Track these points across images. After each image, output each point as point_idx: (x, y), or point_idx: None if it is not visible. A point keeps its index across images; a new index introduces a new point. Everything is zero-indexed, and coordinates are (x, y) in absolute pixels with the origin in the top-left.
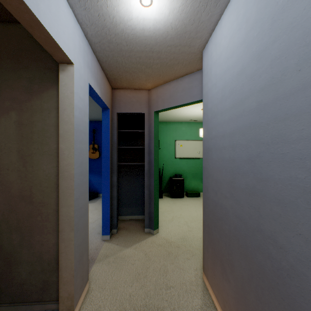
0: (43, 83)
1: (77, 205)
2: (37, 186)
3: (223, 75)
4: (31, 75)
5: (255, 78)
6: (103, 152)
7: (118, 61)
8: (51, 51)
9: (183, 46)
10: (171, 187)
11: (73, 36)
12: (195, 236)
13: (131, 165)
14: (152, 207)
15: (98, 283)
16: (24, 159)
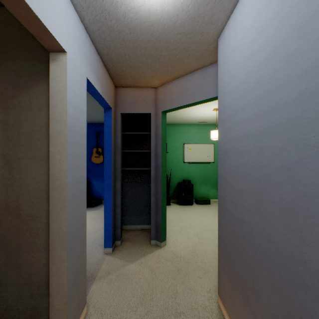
0: (32, 76)
1: (70, 219)
2: (25, 197)
3: (246, 63)
4: (18, 66)
5: (295, 60)
6: (105, 156)
7: (121, 53)
8: (37, 34)
9: (195, 33)
10: (180, 194)
11: (66, 19)
12: (207, 249)
13: (136, 170)
14: (159, 217)
15: (97, 307)
16: (10, 165)
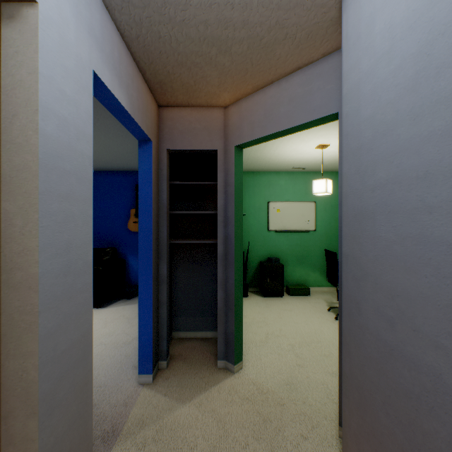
0: None
1: (48, 349)
2: None
3: (425, 12)
4: None
5: None
6: (141, 221)
7: (163, 36)
8: None
9: None
10: (262, 279)
11: None
12: (312, 378)
13: (194, 244)
14: (231, 323)
15: None
16: None
